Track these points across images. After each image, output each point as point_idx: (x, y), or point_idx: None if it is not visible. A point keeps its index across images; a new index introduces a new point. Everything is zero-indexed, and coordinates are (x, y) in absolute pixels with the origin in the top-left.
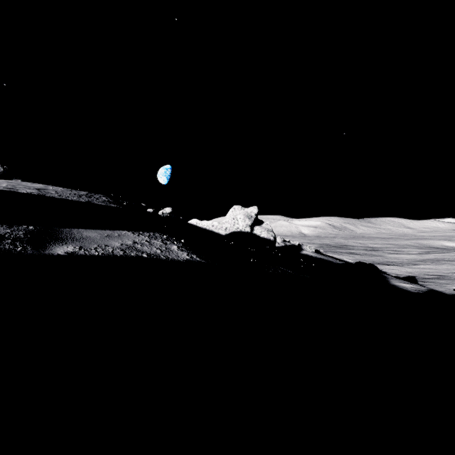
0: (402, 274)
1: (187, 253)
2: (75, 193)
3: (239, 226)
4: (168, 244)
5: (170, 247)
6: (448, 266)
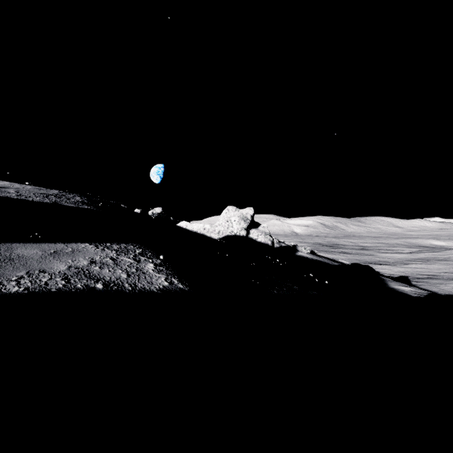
0: (394, 274)
1: (166, 276)
2: (43, 192)
3: (233, 229)
4: (141, 262)
5: (143, 267)
6: (439, 265)
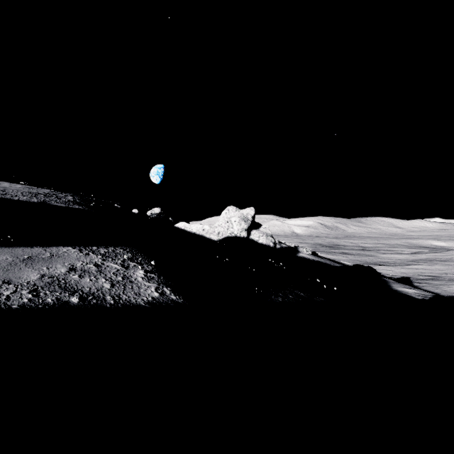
0: (396, 275)
1: (156, 285)
2: (33, 191)
3: (233, 230)
4: (129, 269)
5: (131, 275)
6: (441, 266)
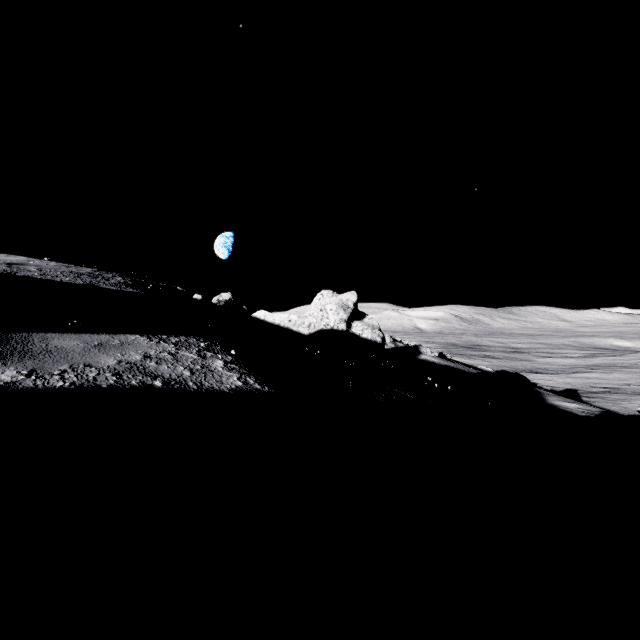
0: (558, 387)
1: (239, 375)
2: (73, 270)
3: (329, 321)
4: (207, 359)
5: (210, 364)
6: (621, 374)
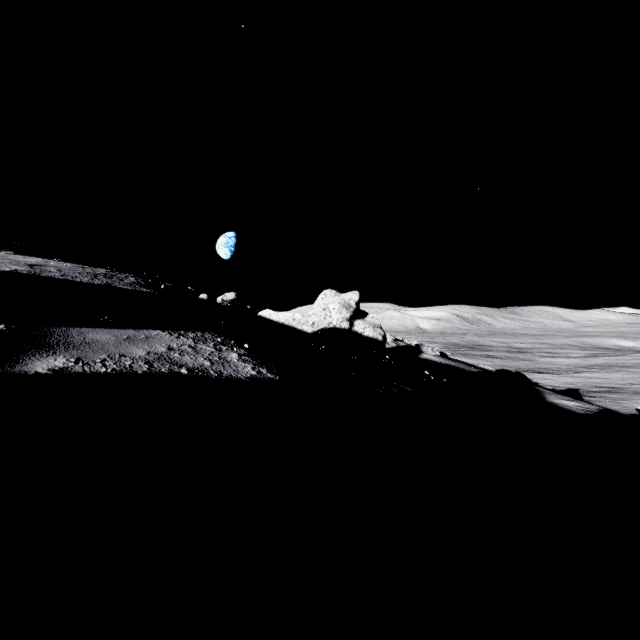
0: (560, 386)
1: (252, 365)
2: (89, 271)
3: (332, 320)
4: (223, 352)
5: (226, 356)
6: (623, 374)
